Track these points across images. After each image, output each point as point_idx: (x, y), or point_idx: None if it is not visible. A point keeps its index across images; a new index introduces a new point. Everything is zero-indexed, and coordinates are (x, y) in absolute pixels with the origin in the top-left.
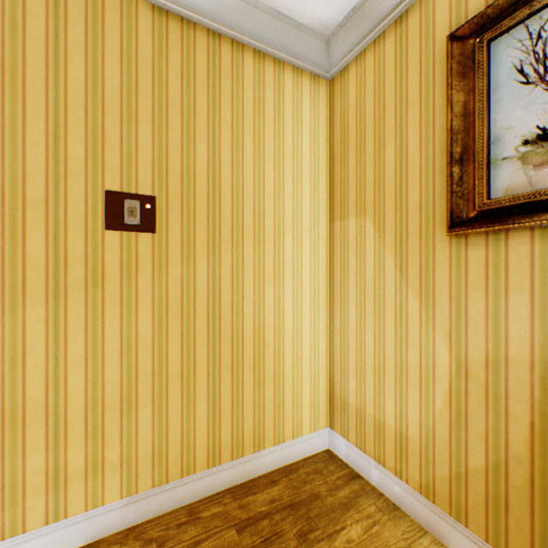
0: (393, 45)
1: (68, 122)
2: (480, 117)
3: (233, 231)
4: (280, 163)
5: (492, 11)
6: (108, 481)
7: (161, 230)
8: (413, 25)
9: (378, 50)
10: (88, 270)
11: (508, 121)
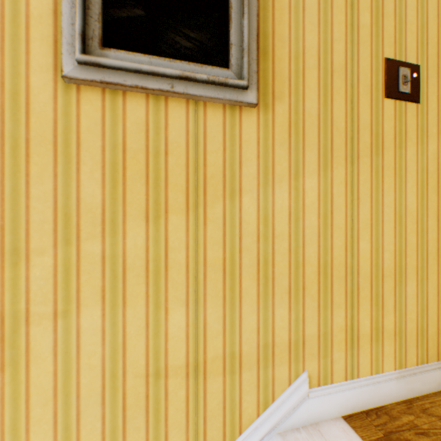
0: None
1: None
2: None
3: None
4: None
5: None
6: (384, 350)
7: (421, 101)
8: None
9: None
10: (371, 137)
11: None
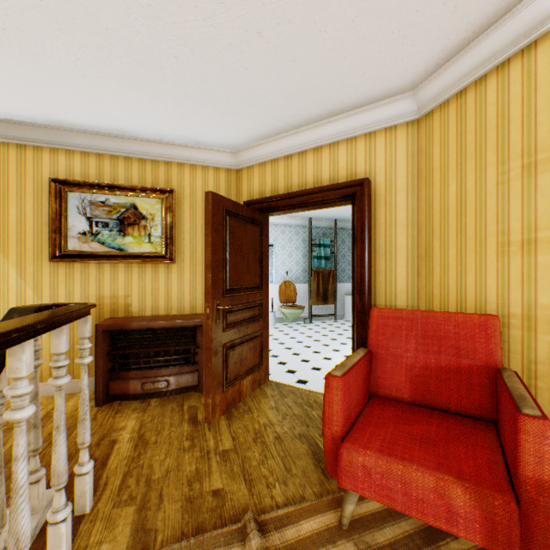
0: (17, 156)
1: None
2: (65, 218)
3: None
4: None
5: (70, 182)
6: None
7: None
8: (30, 155)
9: (4, 150)
10: None
11: (75, 224)
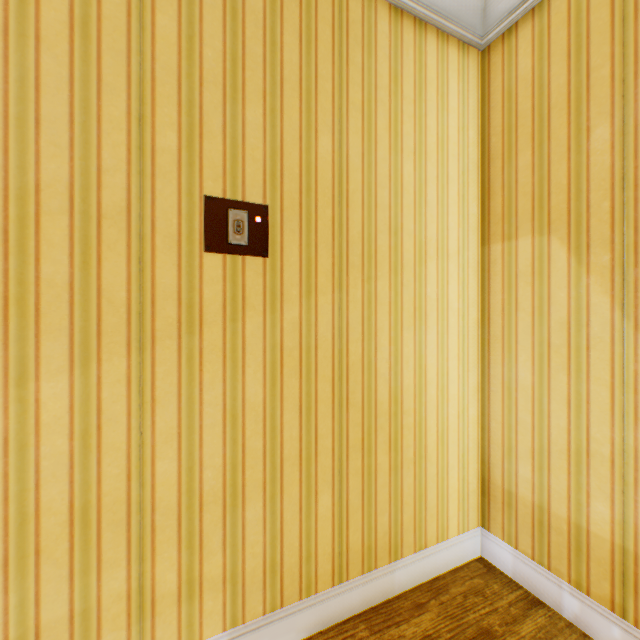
0: None
1: (156, 99)
2: None
3: (363, 256)
4: (421, 162)
5: None
6: (207, 607)
7: (274, 253)
8: None
9: None
10: (181, 308)
11: None
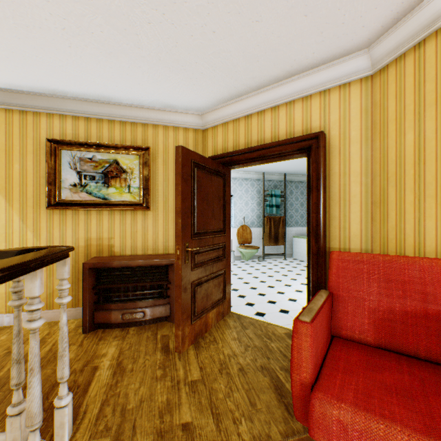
0: (19, 120)
1: None
2: (59, 172)
3: None
4: None
5: (63, 142)
6: None
7: None
8: (31, 120)
9: (9, 116)
10: None
11: (67, 177)
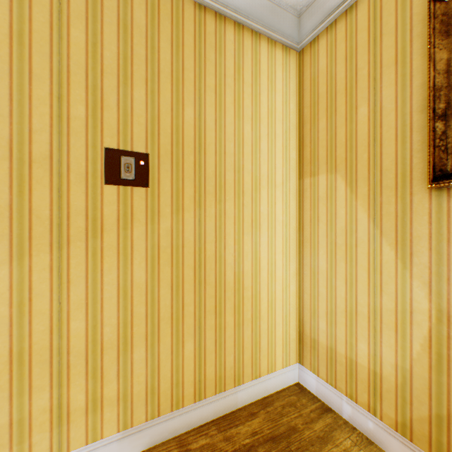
0: (366, 13)
1: (71, 84)
2: None
3: (216, 186)
4: (257, 125)
5: None
6: (106, 416)
7: (153, 185)
8: None
9: (349, 20)
10: (88, 221)
11: None
